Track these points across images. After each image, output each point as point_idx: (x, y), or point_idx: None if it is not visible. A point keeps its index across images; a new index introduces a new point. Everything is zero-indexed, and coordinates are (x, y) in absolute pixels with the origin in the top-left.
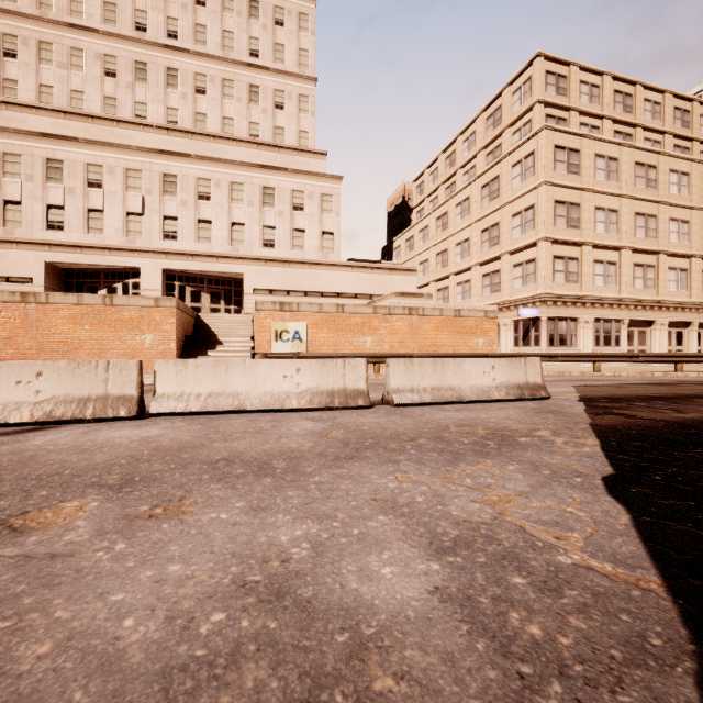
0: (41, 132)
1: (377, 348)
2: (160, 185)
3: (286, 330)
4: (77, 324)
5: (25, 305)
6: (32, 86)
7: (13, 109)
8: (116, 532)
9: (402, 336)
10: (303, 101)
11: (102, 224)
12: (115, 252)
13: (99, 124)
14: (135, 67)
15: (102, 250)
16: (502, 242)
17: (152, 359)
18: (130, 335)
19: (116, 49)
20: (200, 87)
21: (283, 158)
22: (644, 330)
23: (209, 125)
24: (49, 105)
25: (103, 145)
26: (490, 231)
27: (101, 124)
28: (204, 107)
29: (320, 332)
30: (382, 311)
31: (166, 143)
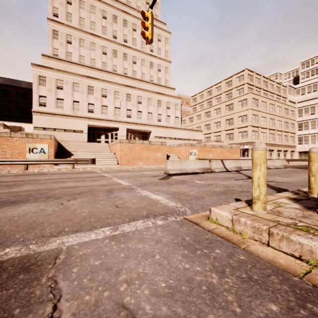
0: (87, 75)
1: (213, 157)
2: (126, 97)
3: (192, 152)
4: (142, 150)
5: (129, 144)
6: (77, 55)
7: (73, 65)
8: (304, 174)
9: (219, 154)
10: (166, 69)
11: (106, 111)
12: (111, 121)
13: (103, 73)
14: (113, 52)
15: (107, 121)
16: (234, 124)
17: (160, 161)
18: (155, 153)
19: (106, 44)
20: (134, 61)
21: (162, 89)
22: (271, 152)
23: (137, 75)
24: (86, 64)
25: (107, 82)
26: (229, 120)
27: (103, 73)
28: (136, 68)
29: (200, 152)
30: (214, 146)
31: (125, 81)
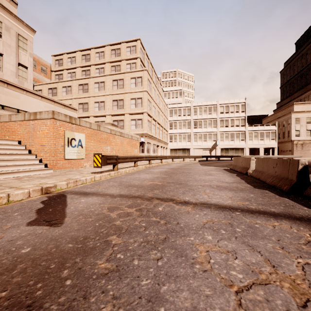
0: None
1: (111, 153)
2: None
3: (74, 138)
4: None
5: None
6: None
7: None
8: None
9: (119, 147)
10: None
11: None
12: None
13: None
14: None
15: None
16: (125, 108)
17: None
18: None
19: None
20: None
21: None
22: (157, 148)
23: None
24: None
25: None
26: (118, 101)
27: None
28: None
29: (90, 141)
30: (113, 132)
31: None
